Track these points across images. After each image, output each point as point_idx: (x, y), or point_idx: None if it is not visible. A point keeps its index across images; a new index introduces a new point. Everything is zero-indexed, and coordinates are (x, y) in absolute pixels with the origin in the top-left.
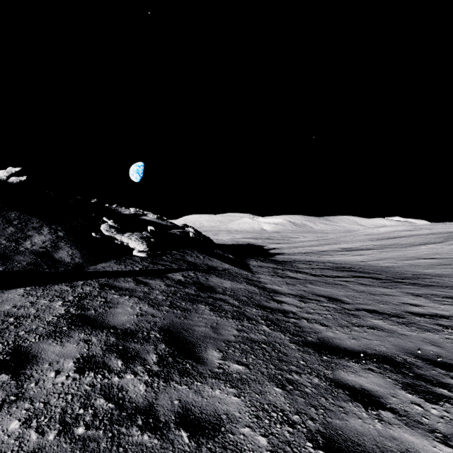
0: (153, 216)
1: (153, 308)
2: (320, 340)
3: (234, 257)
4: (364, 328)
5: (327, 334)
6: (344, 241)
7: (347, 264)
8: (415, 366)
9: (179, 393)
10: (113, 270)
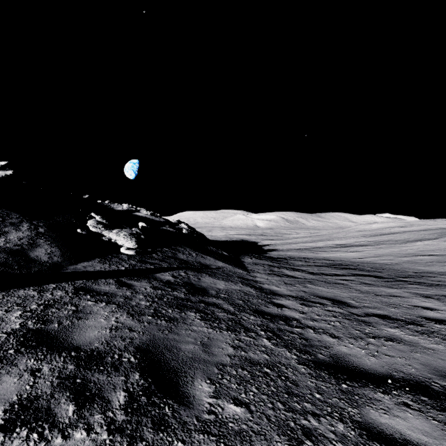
0: (147, 212)
1: (132, 318)
2: (333, 358)
3: (228, 254)
4: (380, 339)
5: (340, 349)
6: (337, 237)
7: (343, 261)
8: None
9: None
10: (95, 270)
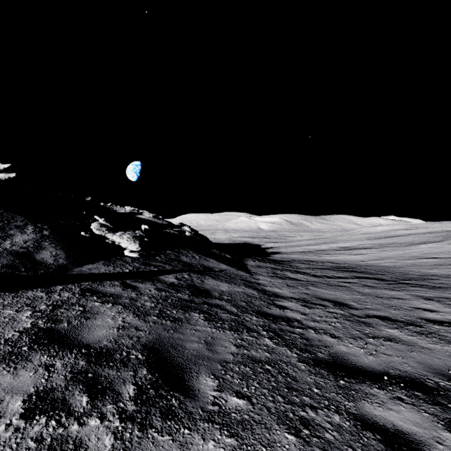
0: (149, 214)
1: (138, 318)
2: (332, 356)
3: (231, 256)
4: (379, 339)
5: (339, 348)
6: (341, 239)
7: (347, 264)
8: None
9: (158, 450)
10: (100, 272)
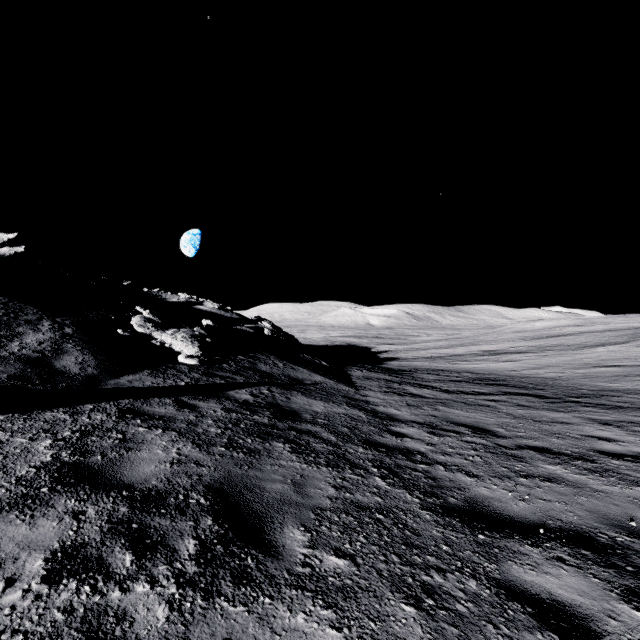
0: (213, 305)
1: (199, 449)
2: (469, 502)
3: (329, 364)
4: (535, 479)
5: (479, 491)
6: (485, 340)
7: (492, 374)
8: (632, 551)
9: (229, 624)
10: (145, 386)
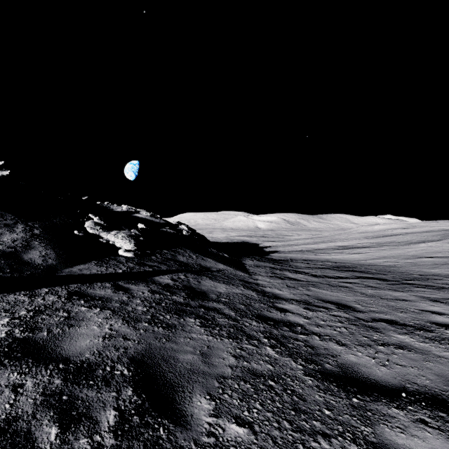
0: (146, 213)
1: (127, 325)
2: (341, 368)
3: (229, 256)
4: (390, 347)
5: (348, 358)
6: (339, 238)
7: (346, 263)
8: None
9: None
10: (91, 273)
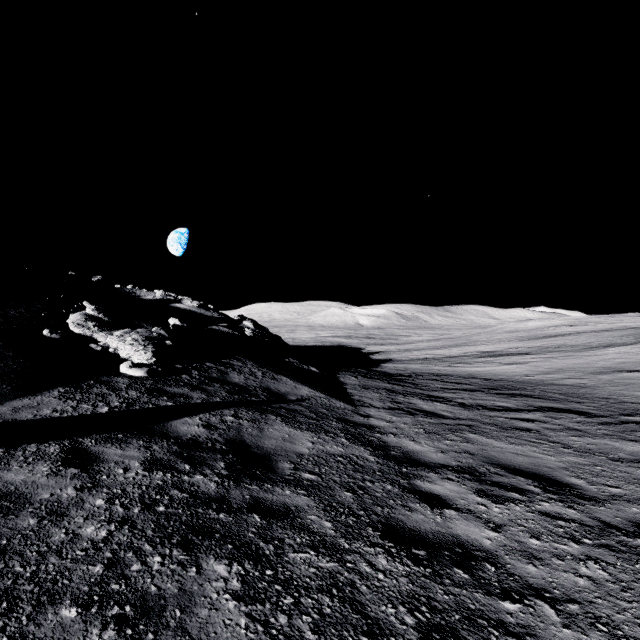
0: (192, 303)
1: None
2: None
3: (319, 370)
4: None
5: None
6: (479, 340)
7: (505, 380)
8: None
9: None
10: (35, 418)
